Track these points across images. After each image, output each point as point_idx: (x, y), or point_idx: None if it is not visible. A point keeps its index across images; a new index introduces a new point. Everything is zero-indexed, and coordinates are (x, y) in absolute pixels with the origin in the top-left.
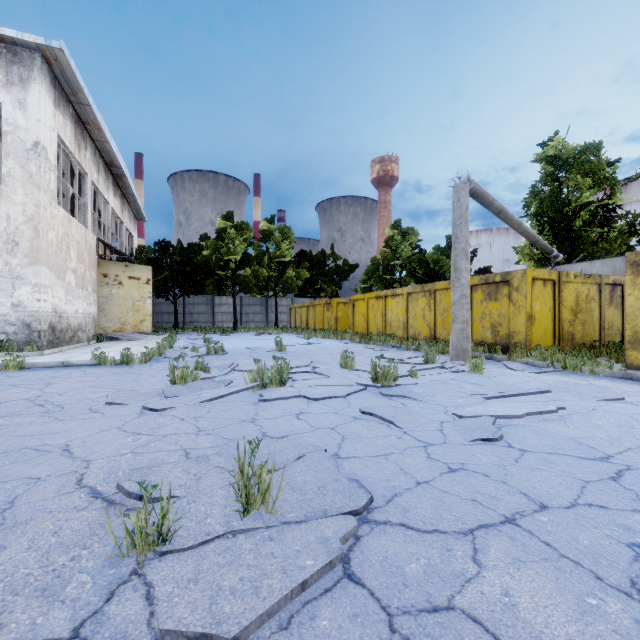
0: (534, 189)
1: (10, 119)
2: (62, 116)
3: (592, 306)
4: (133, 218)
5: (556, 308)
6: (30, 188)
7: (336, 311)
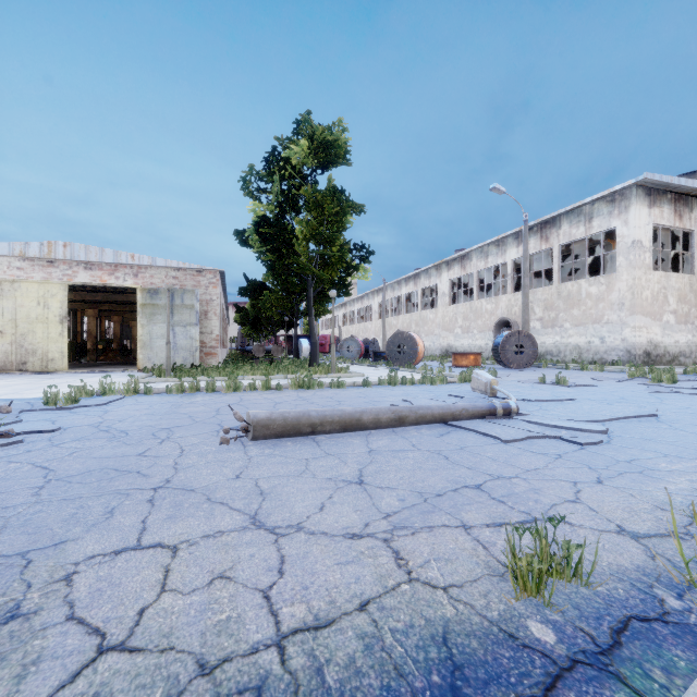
0: None
1: (620, 234)
2: (658, 208)
3: None
4: None
5: None
6: (629, 270)
7: None
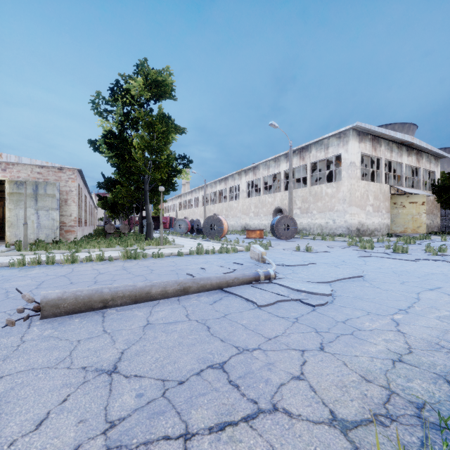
0: None
1: (343, 157)
2: (363, 143)
3: None
4: (434, 159)
5: None
6: (349, 179)
7: None
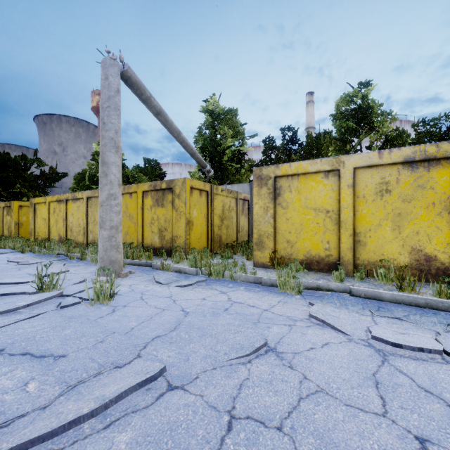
0: (201, 130)
1: None
2: None
3: (232, 214)
4: None
5: (209, 215)
6: None
7: (18, 215)
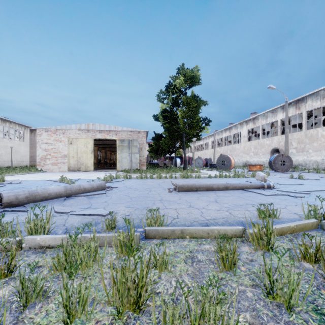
0: None
1: None
2: None
3: None
4: None
5: None
6: None
7: None
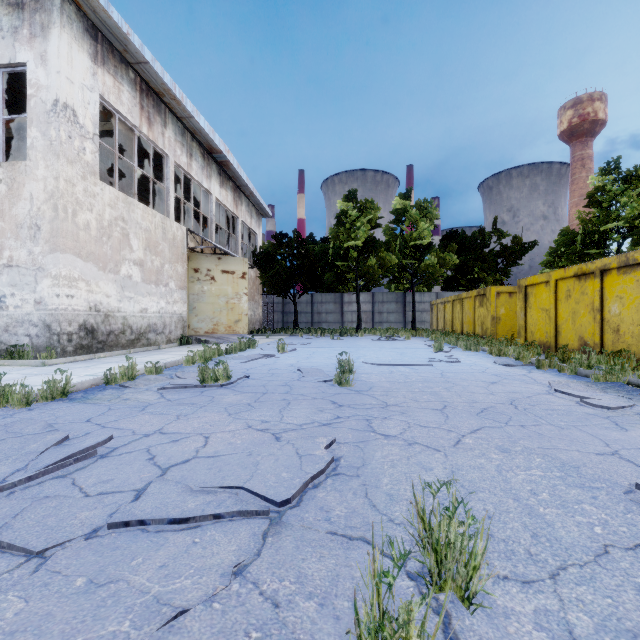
0: None
1: (33, 79)
2: (112, 78)
3: None
4: (256, 214)
5: None
6: (51, 158)
7: (494, 306)
